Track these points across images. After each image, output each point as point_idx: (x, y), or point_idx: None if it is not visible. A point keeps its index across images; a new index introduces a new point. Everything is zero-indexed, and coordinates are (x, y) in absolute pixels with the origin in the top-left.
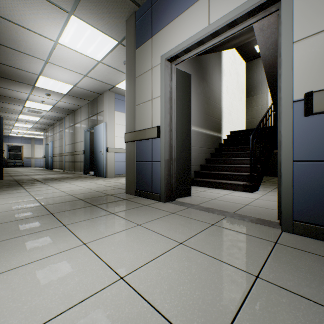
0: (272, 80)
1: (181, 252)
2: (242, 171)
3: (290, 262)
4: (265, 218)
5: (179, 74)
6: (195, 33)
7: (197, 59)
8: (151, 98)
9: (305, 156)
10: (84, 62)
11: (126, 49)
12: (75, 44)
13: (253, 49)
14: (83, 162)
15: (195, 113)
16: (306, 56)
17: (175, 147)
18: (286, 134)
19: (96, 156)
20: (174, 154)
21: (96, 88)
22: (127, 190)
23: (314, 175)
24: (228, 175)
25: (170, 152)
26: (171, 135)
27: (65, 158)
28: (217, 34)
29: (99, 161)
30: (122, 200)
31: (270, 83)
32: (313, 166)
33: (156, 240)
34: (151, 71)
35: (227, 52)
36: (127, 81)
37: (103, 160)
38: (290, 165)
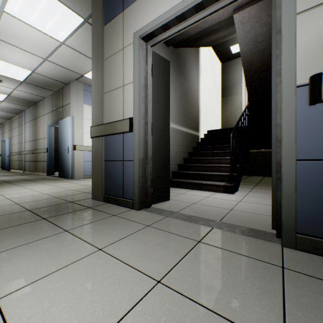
0: (250, 78)
1: (159, 302)
2: (221, 171)
3: (316, 306)
4: (256, 227)
5: (156, 58)
6: (175, 5)
7: (175, 52)
8: (122, 85)
9: (310, 154)
10: (43, 41)
11: (92, 25)
12: (27, 15)
13: (229, 49)
14: (46, 162)
15: (172, 109)
16: (311, 31)
17: (151, 144)
18: (288, 127)
19: (62, 155)
20: (150, 152)
21: (60, 76)
22: (93, 195)
23: (321, 178)
24: (207, 175)
25: (146, 150)
26: (146, 129)
27: (24, 157)
28: (201, 7)
29: (65, 161)
30: (85, 208)
31: (248, 82)
32: (320, 166)
33: (121, 278)
34: (122, 51)
35: (204, 50)
36: (93, 64)
37: (69, 159)
38: (292, 165)
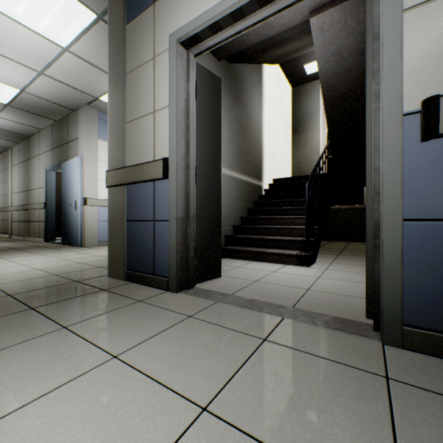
0: (331, 108)
1: None
2: (293, 235)
3: (442, 441)
4: (344, 315)
5: (203, 73)
6: None
7: (229, 68)
8: (152, 111)
9: (423, 212)
10: (36, 45)
11: (109, 23)
12: (11, 5)
13: (302, 69)
14: (43, 222)
15: (226, 148)
16: (424, 36)
17: (195, 196)
18: (391, 173)
19: (66, 212)
20: (194, 208)
21: (64, 98)
22: (110, 270)
23: (438, 245)
24: (273, 241)
25: (187, 205)
26: (188, 175)
27: (11, 215)
28: None
29: (70, 221)
30: (97, 291)
31: (328, 112)
32: (437, 228)
33: (145, 405)
34: (152, 62)
35: (269, 68)
36: (110, 80)
37: (76, 219)
38: (398, 227)
